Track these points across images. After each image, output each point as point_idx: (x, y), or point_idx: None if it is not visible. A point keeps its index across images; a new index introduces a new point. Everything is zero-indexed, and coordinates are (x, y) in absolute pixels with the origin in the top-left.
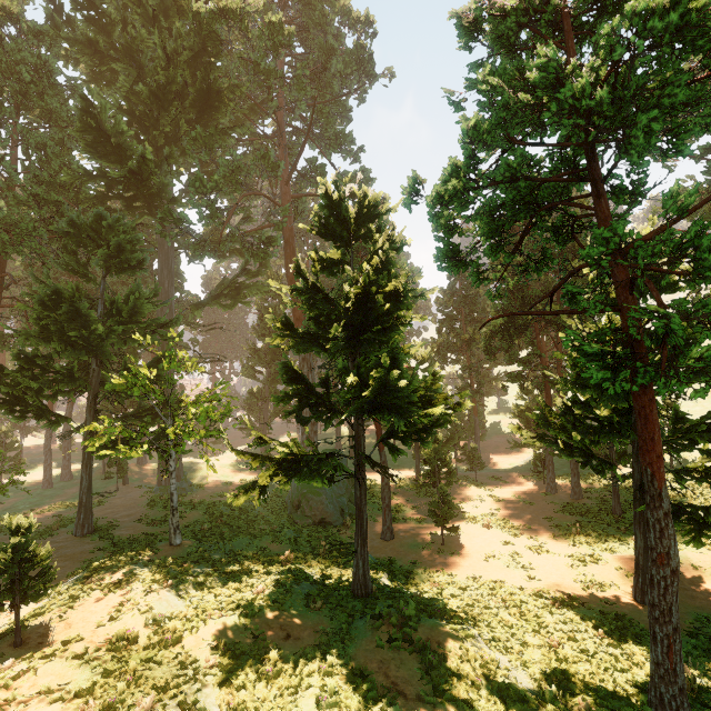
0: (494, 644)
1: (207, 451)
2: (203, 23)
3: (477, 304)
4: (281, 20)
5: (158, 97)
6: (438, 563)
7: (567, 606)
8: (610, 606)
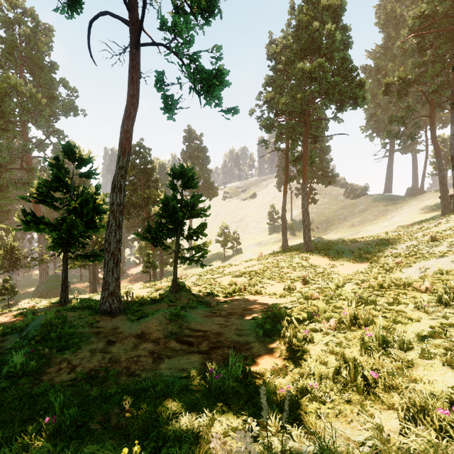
0: None
1: None
2: None
3: None
4: (40, 96)
5: None
6: None
7: None
8: None
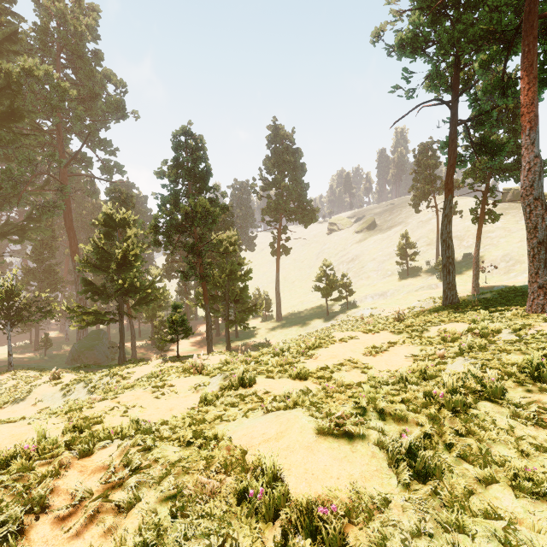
0: None
1: None
2: (11, 75)
3: None
4: (67, 85)
5: None
6: None
7: None
8: None
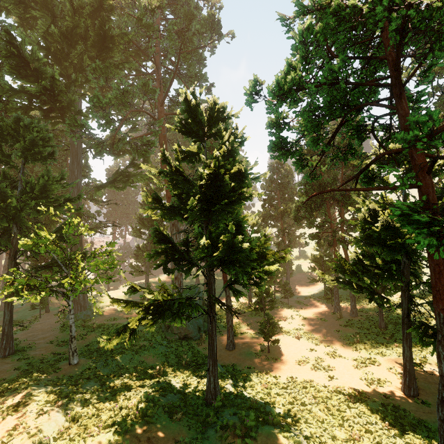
0: (312, 440)
1: (108, 286)
2: None
3: (287, 189)
4: None
5: (67, 37)
6: (266, 367)
7: (358, 400)
8: (387, 398)
